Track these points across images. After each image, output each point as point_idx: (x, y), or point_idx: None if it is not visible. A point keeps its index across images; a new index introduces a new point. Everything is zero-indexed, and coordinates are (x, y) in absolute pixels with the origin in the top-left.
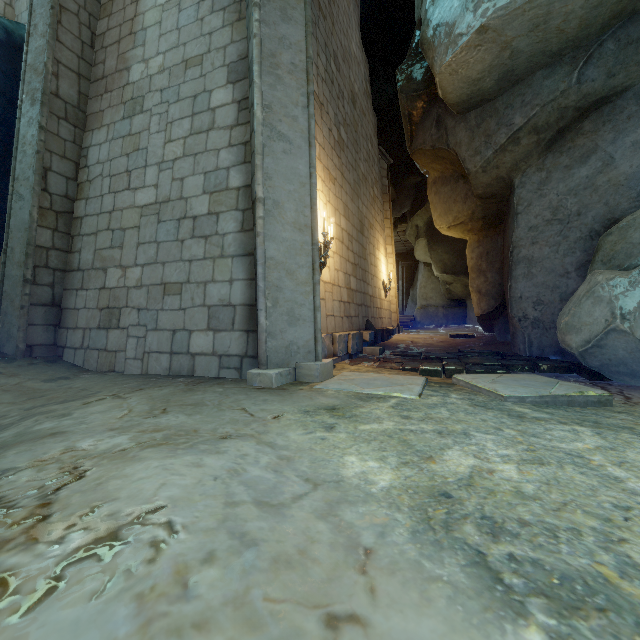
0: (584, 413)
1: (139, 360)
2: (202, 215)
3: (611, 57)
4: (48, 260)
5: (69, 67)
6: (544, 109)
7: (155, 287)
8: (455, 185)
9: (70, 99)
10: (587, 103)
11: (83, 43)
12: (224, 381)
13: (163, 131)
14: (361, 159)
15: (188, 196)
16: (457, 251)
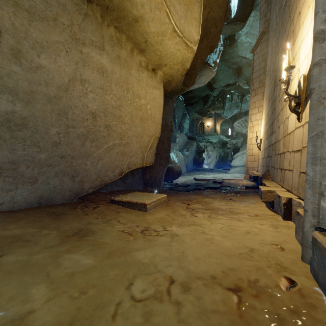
0: None
1: None
2: None
3: None
4: None
5: None
6: None
7: None
8: None
9: None
10: None
11: None
12: None
13: None
14: None
15: None
16: None
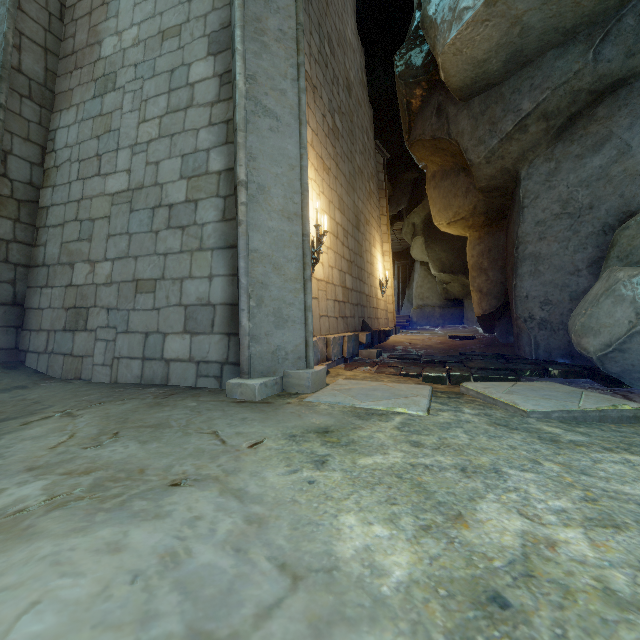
0: (623, 433)
1: (108, 366)
2: (179, 203)
3: (630, 34)
4: (8, 254)
5: (34, 40)
6: (555, 92)
7: (126, 284)
8: (456, 179)
9: (35, 76)
10: (602, 86)
11: (50, 15)
12: (201, 392)
13: (137, 110)
14: (357, 151)
15: (164, 182)
16: (455, 249)
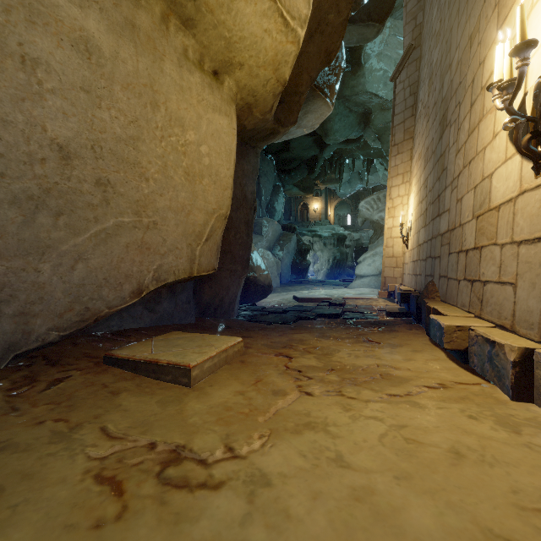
0: None
1: None
2: None
3: None
4: None
5: None
6: None
7: None
8: None
9: None
10: None
11: None
12: None
13: None
14: None
15: None
16: None
